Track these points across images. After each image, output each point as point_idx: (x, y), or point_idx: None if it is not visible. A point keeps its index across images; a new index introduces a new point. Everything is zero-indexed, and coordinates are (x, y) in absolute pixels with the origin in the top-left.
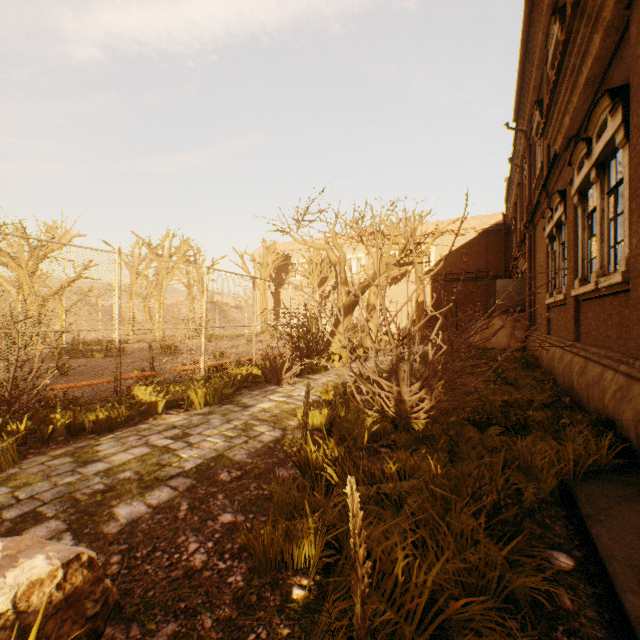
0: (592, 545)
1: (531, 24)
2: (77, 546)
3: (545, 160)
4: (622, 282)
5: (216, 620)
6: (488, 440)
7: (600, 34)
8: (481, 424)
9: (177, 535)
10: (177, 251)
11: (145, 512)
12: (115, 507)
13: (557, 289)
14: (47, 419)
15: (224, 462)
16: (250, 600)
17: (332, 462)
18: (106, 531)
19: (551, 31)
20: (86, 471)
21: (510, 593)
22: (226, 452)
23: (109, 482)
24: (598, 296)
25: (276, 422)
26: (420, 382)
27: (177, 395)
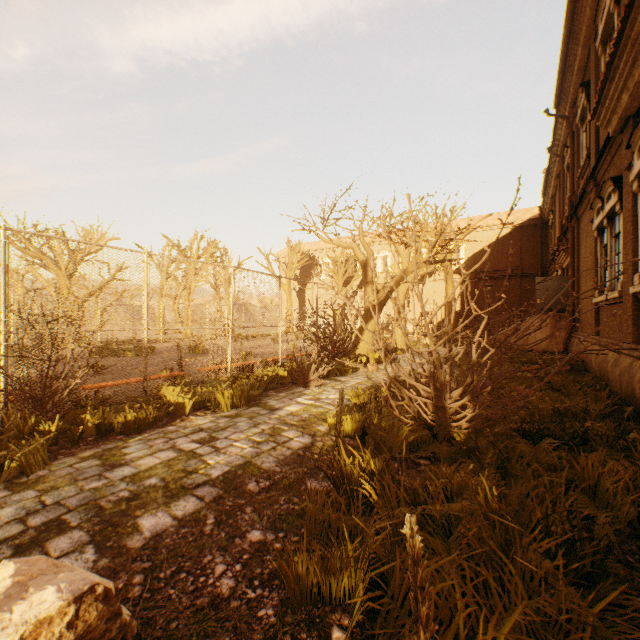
0: None
1: None
2: (99, 561)
3: (593, 146)
4: None
5: None
6: (543, 455)
7: None
8: (532, 436)
9: (203, 554)
10: (205, 252)
11: (170, 525)
12: (139, 518)
13: (609, 286)
14: (78, 419)
15: (252, 470)
16: None
17: (368, 475)
18: (129, 545)
19: (601, 4)
20: (112, 476)
21: None
22: (254, 459)
23: (134, 489)
24: None
25: (305, 427)
26: (462, 388)
27: (204, 396)
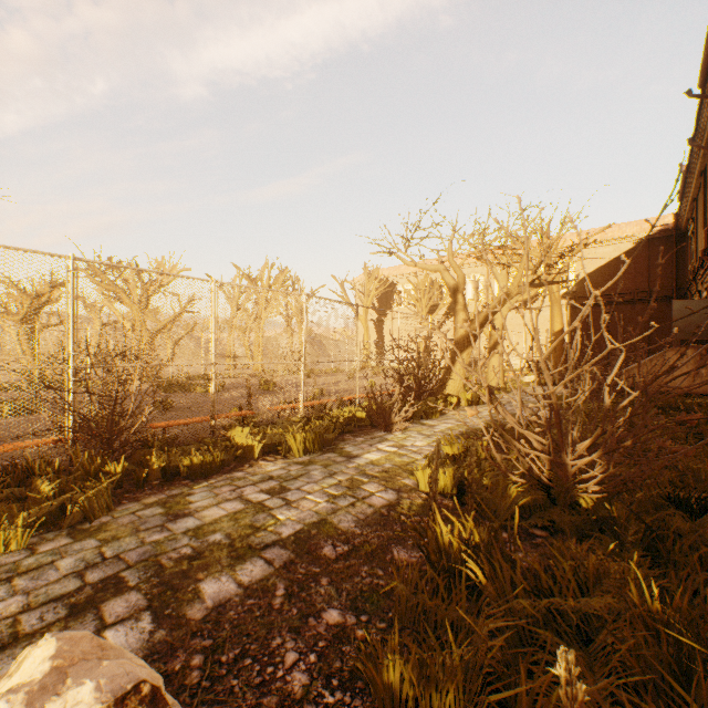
0: None
1: None
2: (155, 633)
3: None
4: None
5: None
6: None
7: None
8: (690, 507)
9: (271, 635)
10: (276, 282)
11: (234, 593)
12: (201, 582)
13: None
14: (144, 460)
15: (327, 531)
16: None
17: (470, 548)
18: (189, 615)
19: None
20: (175, 527)
21: None
22: (329, 517)
23: (197, 545)
24: None
25: (388, 480)
26: (588, 440)
27: (274, 439)
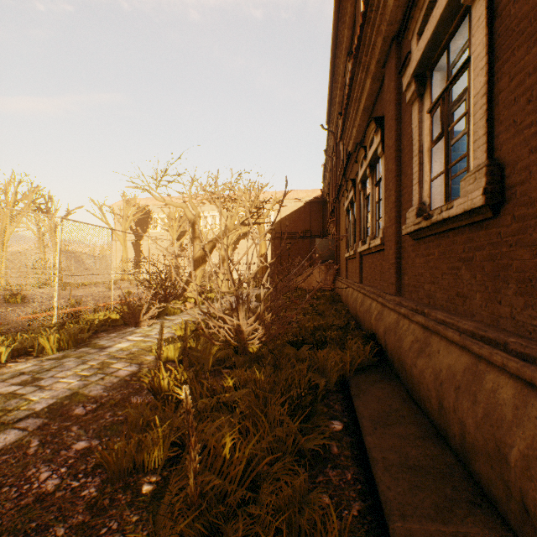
0: (354, 413)
1: (336, 58)
2: None
3: (345, 156)
4: (381, 244)
5: (69, 527)
6: (301, 355)
7: (370, 80)
8: (297, 344)
9: (27, 469)
10: (24, 198)
11: None
12: None
13: (351, 247)
14: None
15: (79, 399)
16: (103, 504)
17: (182, 385)
18: None
19: (348, 66)
20: None
21: (303, 452)
22: (81, 390)
23: None
24: (371, 253)
25: (133, 358)
26: (255, 316)
27: (25, 343)
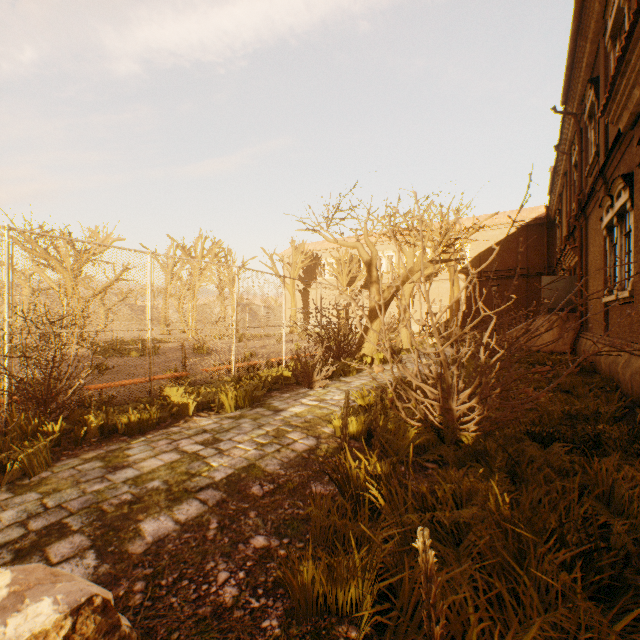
0: None
1: None
2: (100, 567)
3: (602, 143)
4: None
5: None
6: (554, 459)
7: None
8: (543, 439)
9: (205, 560)
10: (209, 253)
11: (172, 529)
12: (141, 522)
13: (619, 286)
14: (81, 420)
15: (256, 473)
16: None
17: (374, 480)
18: (131, 550)
19: None
20: (115, 478)
21: None
22: (257, 462)
23: (137, 492)
24: None
25: (309, 429)
26: (469, 390)
27: (208, 397)
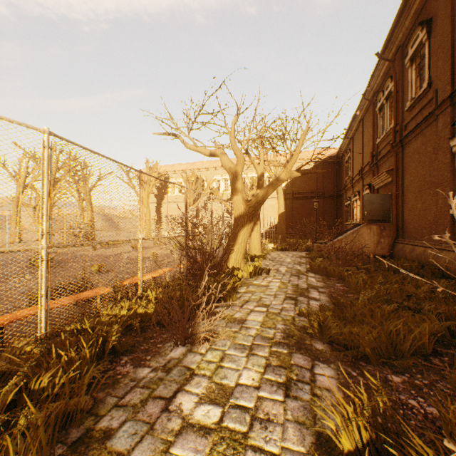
0: None
1: None
2: None
3: (447, 69)
4: None
5: None
6: None
7: None
8: None
9: None
10: (64, 165)
11: None
12: None
13: None
14: None
15: None
16: None
17: None
18: None
19: None
20: None
21: None
22: None
23: None
24: None
25: None
26: None
27: None
